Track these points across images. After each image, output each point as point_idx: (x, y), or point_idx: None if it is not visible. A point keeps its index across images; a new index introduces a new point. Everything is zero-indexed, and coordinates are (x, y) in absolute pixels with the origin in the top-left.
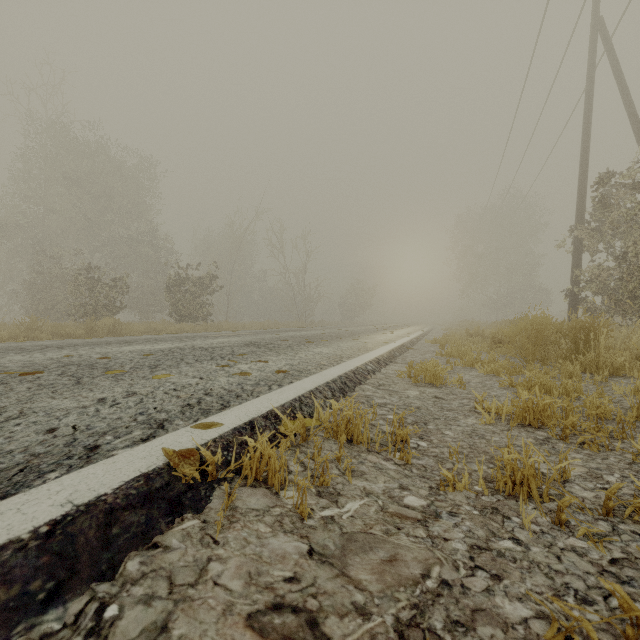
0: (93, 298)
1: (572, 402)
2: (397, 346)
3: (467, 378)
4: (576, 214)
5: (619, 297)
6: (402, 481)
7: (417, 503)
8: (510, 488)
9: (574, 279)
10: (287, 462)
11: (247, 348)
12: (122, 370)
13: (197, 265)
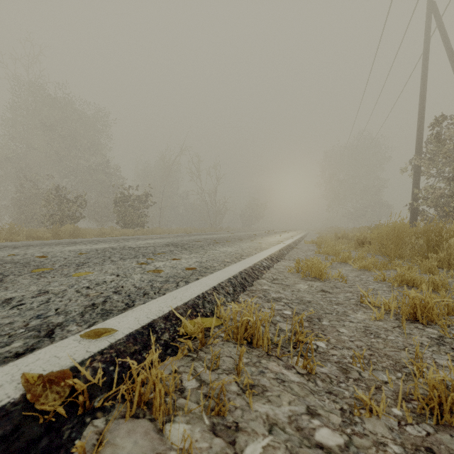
0: (60, 210)
1: (450, 298)
2: (285, 246)
3: (344, 272)
4: (416, 148)
5: (448, 209)
6: (309, 400)
7: (333, 441)
8: (438, 416)
9: (414, 196)
10: (182, 375)
11: (167, 248)
12: (49, 268)
13: (137, 186)
